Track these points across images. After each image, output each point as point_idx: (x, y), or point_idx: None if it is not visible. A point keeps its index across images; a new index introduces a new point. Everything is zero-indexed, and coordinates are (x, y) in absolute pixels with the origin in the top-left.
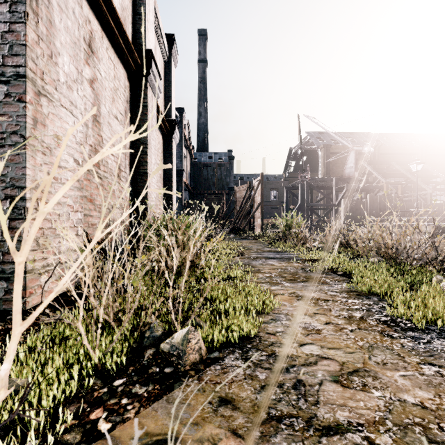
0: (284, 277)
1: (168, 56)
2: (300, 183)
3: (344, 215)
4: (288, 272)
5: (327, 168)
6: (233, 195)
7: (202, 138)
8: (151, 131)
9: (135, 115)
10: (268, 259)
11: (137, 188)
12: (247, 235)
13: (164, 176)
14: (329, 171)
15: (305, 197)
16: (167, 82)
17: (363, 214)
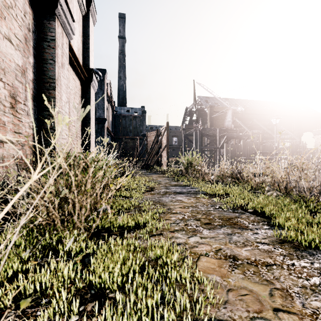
0: (198, 219)
1: (86, 12)
2: (194, 131)
3: (226, 155)
4: (200, 211)
5: (211, 122)
6: (145, 139)
7: (122, 96)
8: (62, 68)
9: (41, 48)
10: (176, 194)
11: (43, 124)
12: (156, 170)
13: (82, 119)
14: (213, 124)
15: (198, 142)
16: (86, 35)
17: (239, 154)
